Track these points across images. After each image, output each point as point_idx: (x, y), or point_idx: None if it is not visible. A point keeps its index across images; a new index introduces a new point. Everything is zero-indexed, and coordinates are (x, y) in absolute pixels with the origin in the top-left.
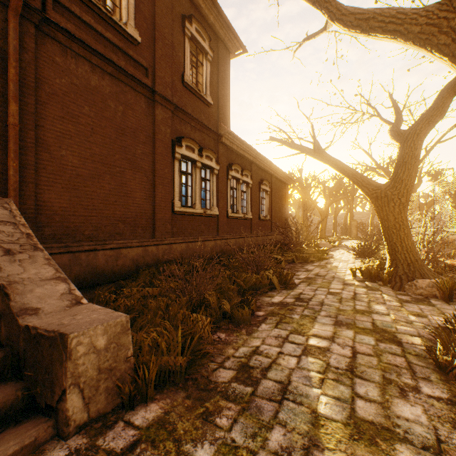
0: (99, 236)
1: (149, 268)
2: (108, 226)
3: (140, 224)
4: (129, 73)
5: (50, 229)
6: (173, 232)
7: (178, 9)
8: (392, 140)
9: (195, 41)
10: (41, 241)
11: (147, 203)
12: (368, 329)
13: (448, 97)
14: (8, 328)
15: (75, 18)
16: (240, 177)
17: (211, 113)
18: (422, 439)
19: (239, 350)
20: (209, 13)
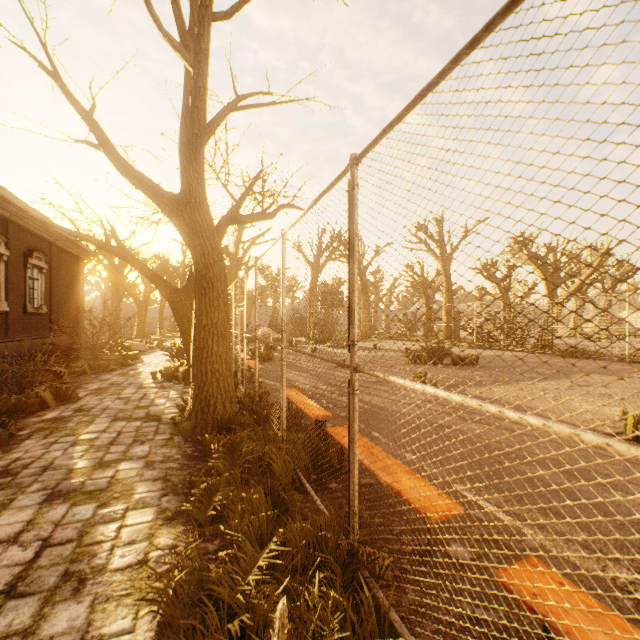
0: None
1: None
2: None
3: None
4: None
5: None
6: None
7: None
8: None
9: None
10: None
11: None
12: (142, 417)
13: (224, 228)
14: None
15: None
16: None
17: None
18: (140, 456)
19: None
20: None
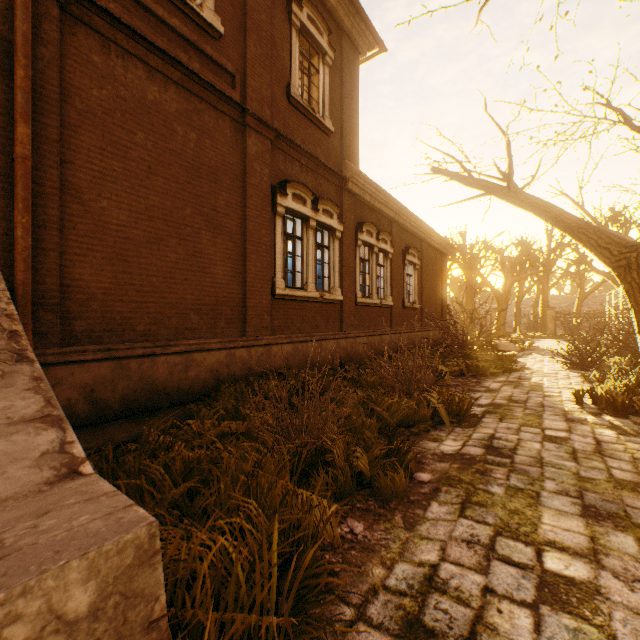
0: (160, 333)
1: (235, 384)
2: (174, 318)
3: (223, 315)
4: (205, 80)
5: (84, 322)
6: (273, 327)
7: None
8: None
9: (307, 35)
10: (69, 341)
11: (234, 282)
12: None
13: None
14: None
15: None
16: (375, 243)
17: (331, 145)
18: None
19: (394, 569)
20: None
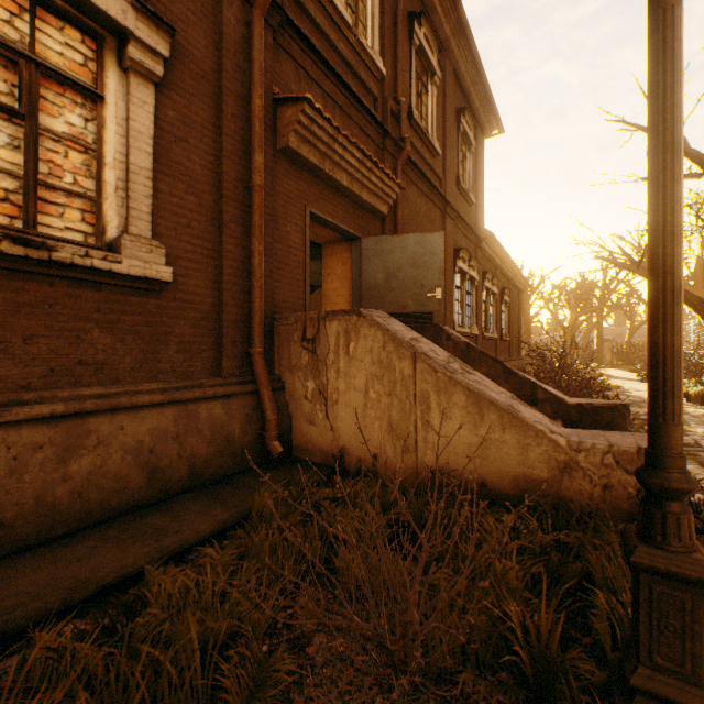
0: None
1: None
2: None
3: None
4: (439, 190)
5: None
6: None
7: (454, 104)
8: None
9: (463, 134)
10: None
11: None
12: None
13: None
14: (554, 408)
15: (411, 147)
16: (490, 287)
17: (471, 214)
18: None
19: None
20: (476, 98)
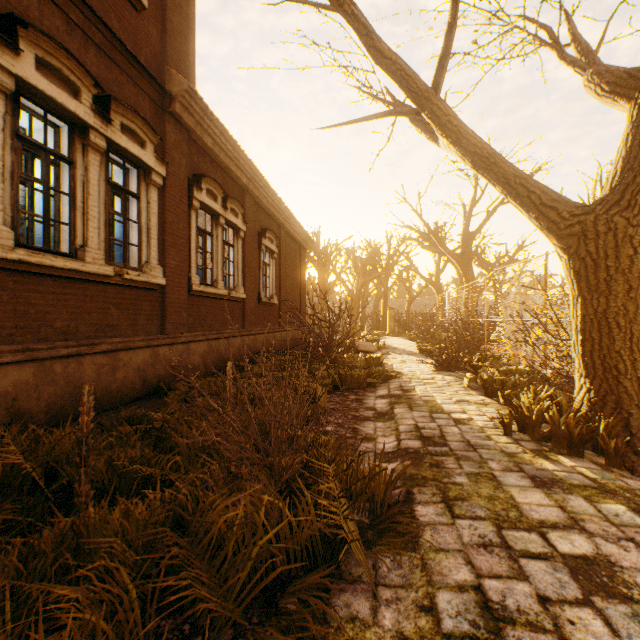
0: None
1: None
2: None
3: None
4: None
5: None
6: None
7: None
8: (608, 96)
9: None
10: None
11: None
12: None
13: None
14: None
15: None
16: (221, 212)
17: (142, 30)
18: None
19: None
20: None
